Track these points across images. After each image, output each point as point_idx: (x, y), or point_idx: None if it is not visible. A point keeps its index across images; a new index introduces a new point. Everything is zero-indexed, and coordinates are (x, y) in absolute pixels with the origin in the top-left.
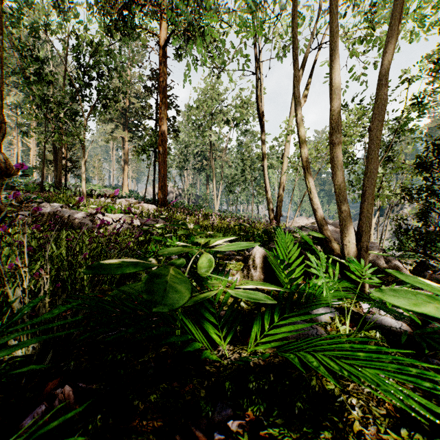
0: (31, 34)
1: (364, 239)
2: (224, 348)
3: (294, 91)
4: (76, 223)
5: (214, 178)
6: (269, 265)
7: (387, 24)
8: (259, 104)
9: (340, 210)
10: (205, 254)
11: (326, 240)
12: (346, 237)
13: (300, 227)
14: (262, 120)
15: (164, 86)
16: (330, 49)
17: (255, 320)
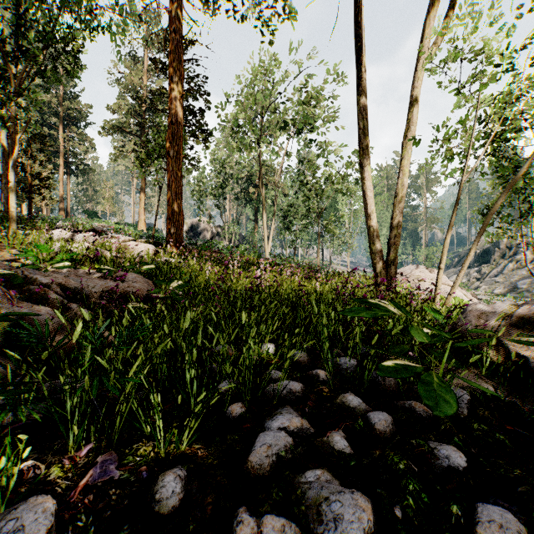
0: None
1: None
2: None
3: None
4: None
5: (263, 209)
6: None
7: None
8: (358, 24)
9: None
10: None
11: None
12: None
13: None
14: (362, 66)
15: (177, 40)
16: None
17: None
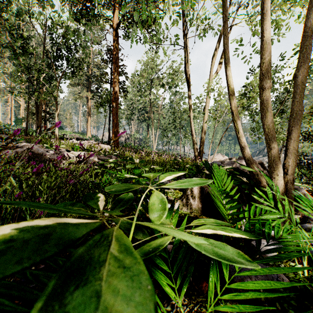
0: (17, 17)
1: (290, 173)
2: (179, 305)
3: (224, 48)
4: (48, 159)
5: (152, 126)
6: (205, 195)
7: (283, 10)
8: (187, 69)
9: (269, 146)
10: (156, 192)
11: (253, 173)
12: (275, 171)
13: (221, 162)
14: (189, 82)
15: (116, 58)
16: (261, 3)
17: (210, 264)
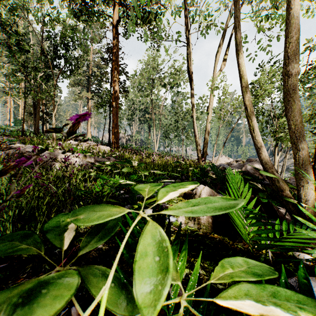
0: (11, 12)
1: None
2: None
3: (236, 32)
4: None
5: (154, 127)
6: None
7: None
8: (190, 67)
9: (296, 147)
10: (151, 224)
11: (272, 179)
12: (303, 177)
13: (227, 164)
14: (192, 80)
15: (116, 56)
16: None
17: None
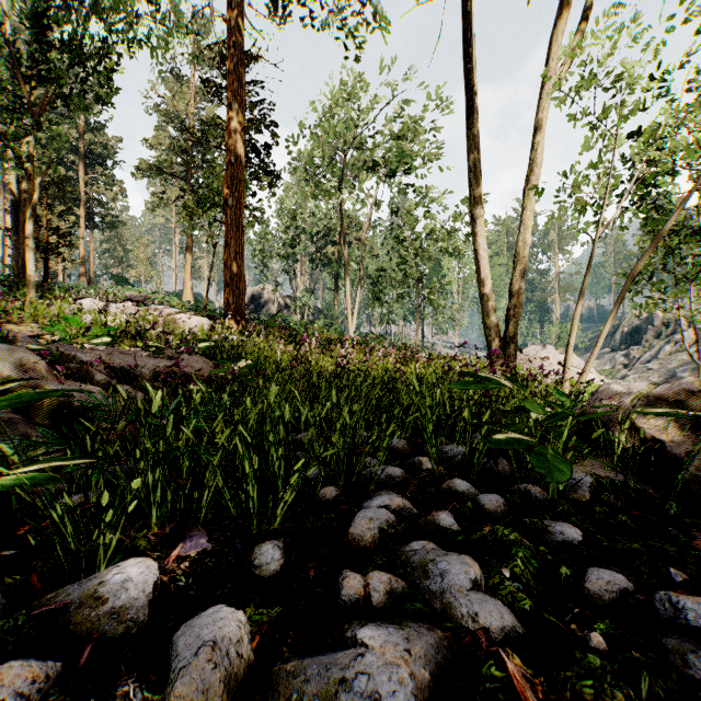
0: None
1: None
2: None
3: None
4: None
5: (346, 274)
6: None
7: None
8: (468, 40)
9: None
10: None
11: None
12: None
13: None
14: (474, 92)
15: (237, 57)
16: None
17: None
